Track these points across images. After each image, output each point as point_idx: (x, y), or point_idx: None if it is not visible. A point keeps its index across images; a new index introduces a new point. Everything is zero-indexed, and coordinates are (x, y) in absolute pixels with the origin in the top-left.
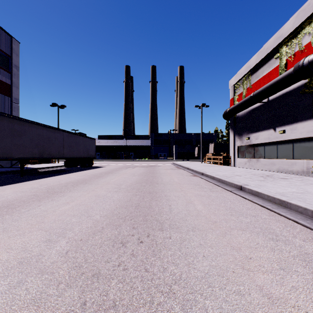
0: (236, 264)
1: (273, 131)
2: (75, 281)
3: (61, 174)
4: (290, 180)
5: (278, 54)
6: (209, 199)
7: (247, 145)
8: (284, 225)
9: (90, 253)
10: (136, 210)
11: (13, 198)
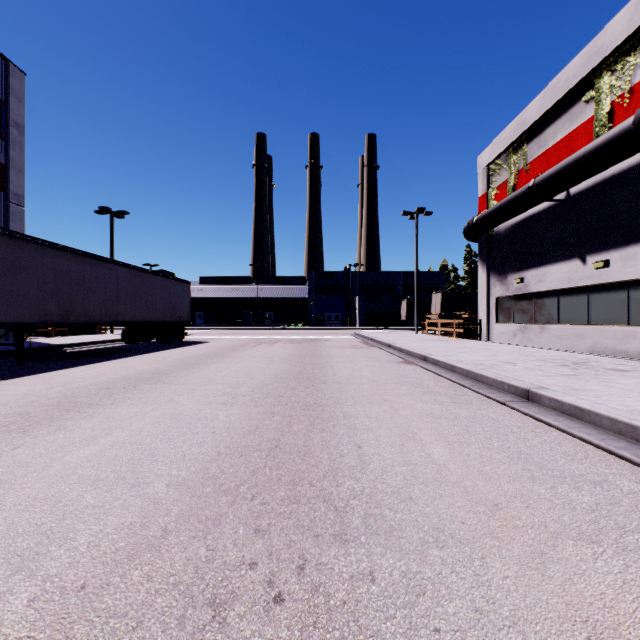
0: None
1: (579, 263)
2: None
3: (109, 360)
4: (637, 374)
5: (591, 91)
6: (455, 426)
7: (519, 295)
8: None
9: None
10: (269, 462)
11: None
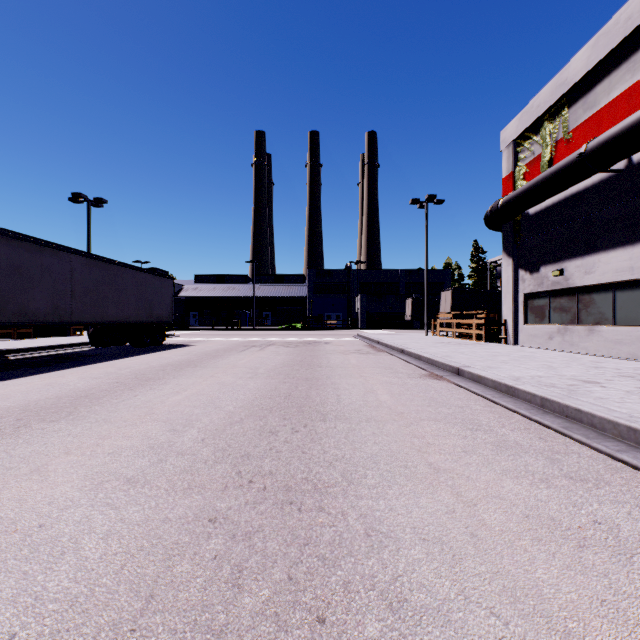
0: None
1: None
2: None
3: (44, 372)
4: None
5: None
6: None
7: (556, 290)
8: None
9: None
10: None
11: None
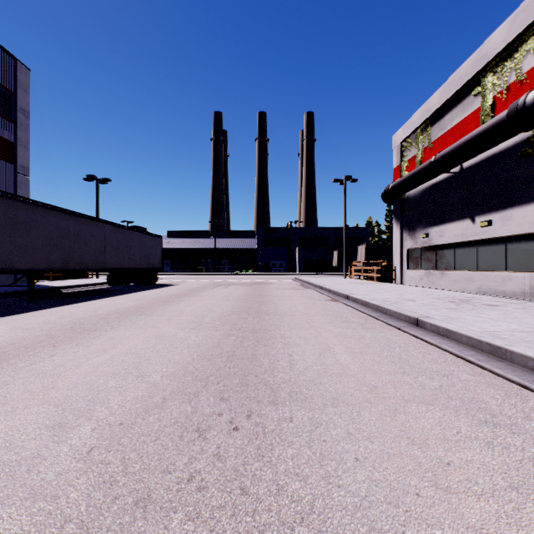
0: (422, 478)
1: (469, 222)
2: (97, 517)
3: (100, 298)
4: (504, 308)
5: (478, 87)
6: (360, 343)
7: (424, 247)
8: (505, 393)
9: (135, 452)
10: (228, 364)
11: (8, 342)
